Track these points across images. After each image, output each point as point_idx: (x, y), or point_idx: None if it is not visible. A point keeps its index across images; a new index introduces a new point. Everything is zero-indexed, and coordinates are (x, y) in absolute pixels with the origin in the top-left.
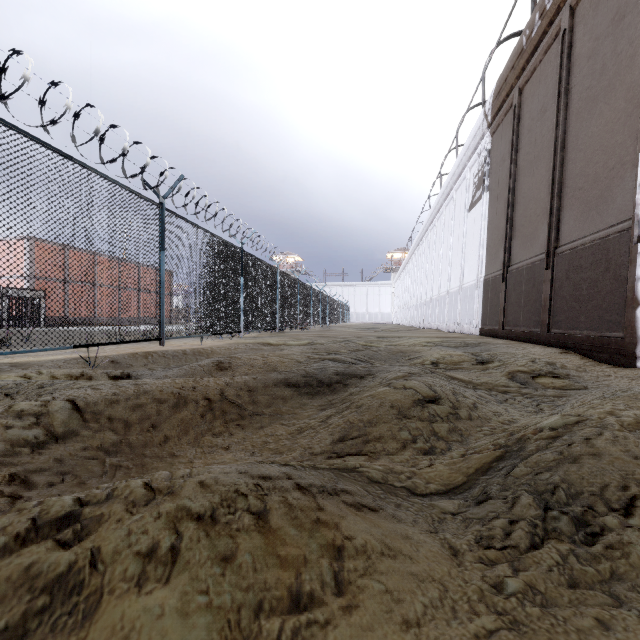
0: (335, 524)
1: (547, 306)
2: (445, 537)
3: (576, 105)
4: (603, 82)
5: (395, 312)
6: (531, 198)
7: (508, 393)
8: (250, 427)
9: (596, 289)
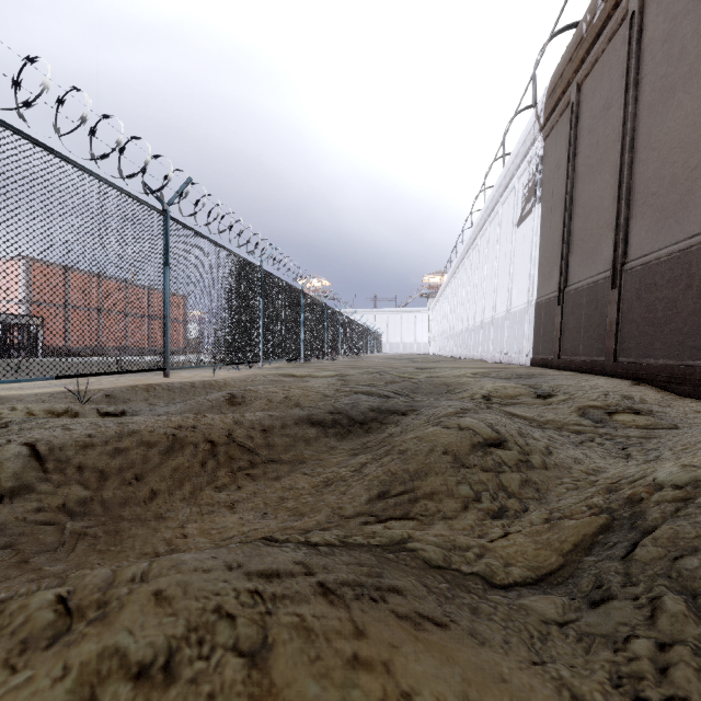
0: (384, 665)
1: (613, 331)
2: (560, 675)
3: (648, 97)
4: (682, 68)
5: (432, 341)
6: (592, 208)
7: (582, 433)
8: (263, 478)
9: (675, 310)
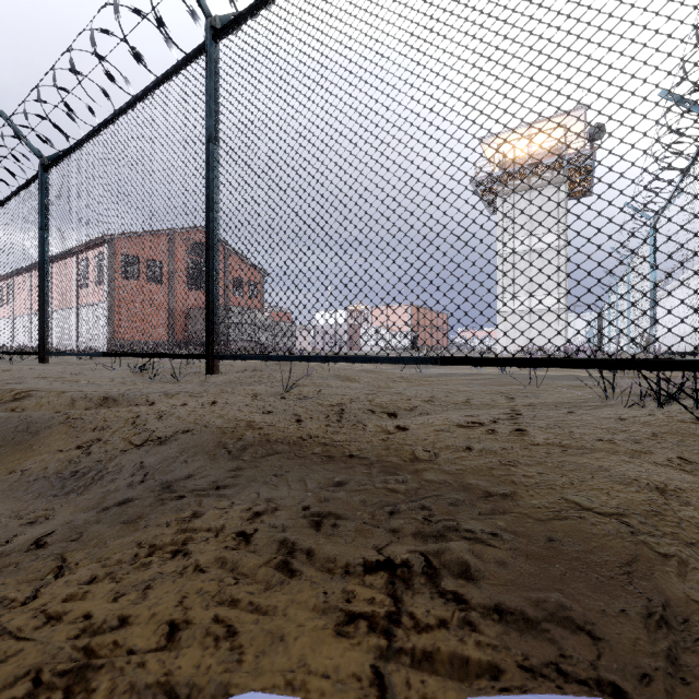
0: None
1: None
2: None
3: None
4: None
5: None
6: None
7: None
8: None
9: None
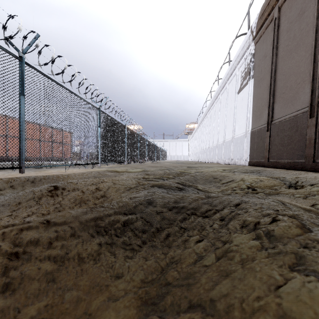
0: None
1: (312, 143)
2: None
3: None
4: None
5: (190, 155)
6: (291, 73)
7: None
8: None
9: None
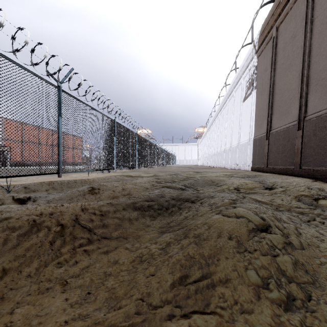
0: None
1: (299, 152)
2: None
3: (319, 28)
4: None
5: (199, 159)
6: (285, 89)
7: (305, 214)
8: (96, 253)
9: None
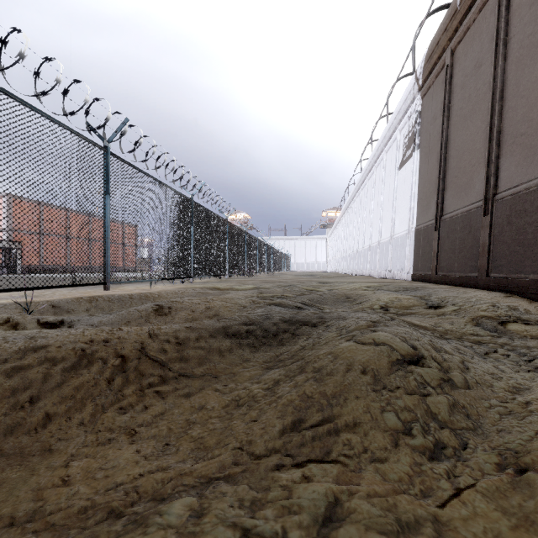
0: None
1: (486, 251)
2: None
3: (516, 54)
4: None
5: (329, 262)
6: (465, 150)
7: (483, 344)
8: (173, 395)
9: None
